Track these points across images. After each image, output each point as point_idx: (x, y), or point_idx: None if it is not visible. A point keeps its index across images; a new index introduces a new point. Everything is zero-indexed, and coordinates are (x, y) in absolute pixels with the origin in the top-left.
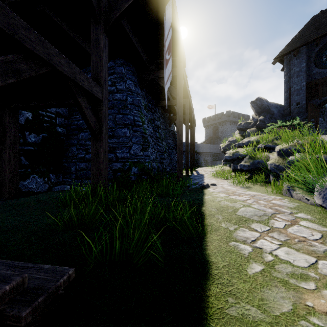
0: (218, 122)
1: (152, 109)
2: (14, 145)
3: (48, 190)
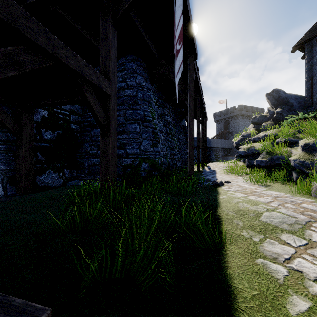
0: (230, 116)
1: (162, 105)
2: (29, 142)
3: (63, 185)
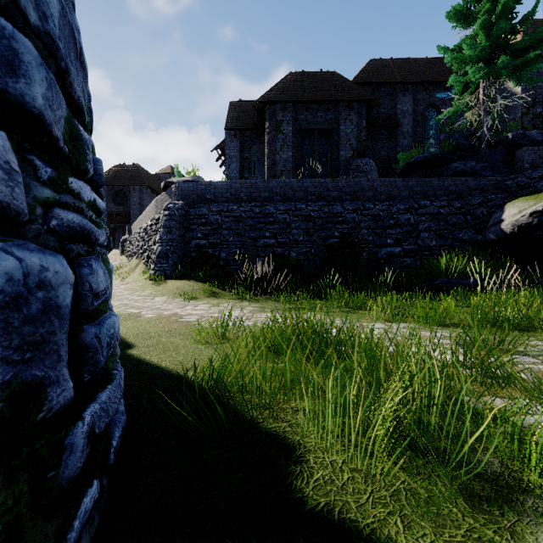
0: None
1: None
2: None
3: None
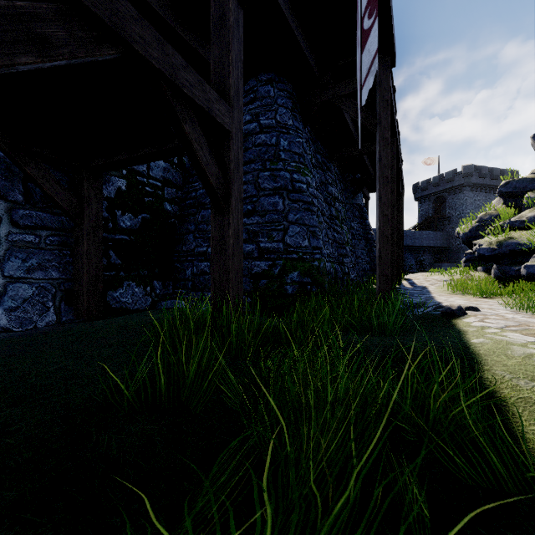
0: (446, 188)
1: (322, 165)
2: (95, 231)
3: (152, 307)
